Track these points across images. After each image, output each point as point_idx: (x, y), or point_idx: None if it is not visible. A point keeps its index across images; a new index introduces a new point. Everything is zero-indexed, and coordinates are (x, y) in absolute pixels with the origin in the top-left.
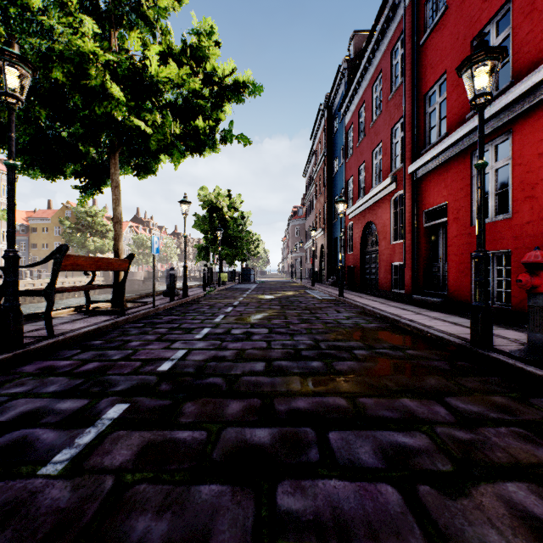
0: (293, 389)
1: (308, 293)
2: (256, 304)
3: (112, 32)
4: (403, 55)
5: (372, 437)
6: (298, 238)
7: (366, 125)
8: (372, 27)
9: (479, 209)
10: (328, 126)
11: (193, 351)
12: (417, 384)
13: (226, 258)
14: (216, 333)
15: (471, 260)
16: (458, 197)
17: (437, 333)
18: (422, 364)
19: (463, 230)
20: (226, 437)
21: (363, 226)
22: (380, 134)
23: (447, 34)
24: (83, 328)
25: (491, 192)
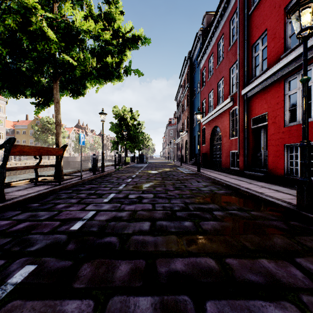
0: (171, 249)
1: (178, 170)
2: (146, 176)
3: (54, 4)
4: (238, 21)
5: (246, 309)
6: (172, 137)
7: (214, 67)
8: (218, 6)
9: (304, 111)
10: (190, 70)
11: (99, 212)
12: (267, 244)
13: (129, 148)
14: (118, 197)
15: (284, 149)
16: (275, 108)
17: (269, 198)
18: (265, 224)
19: (279, 129)
20: (111, 309)
21: (212, 129)
22: (222, 72)
23: (267, 5)
24: (29, 194)
25: (299, 104)
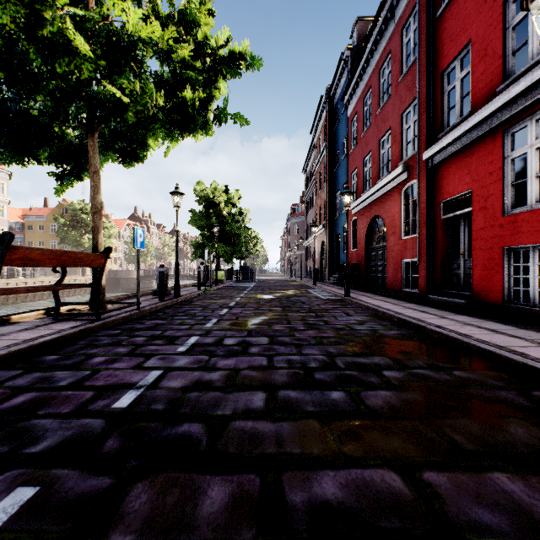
0: (310, 450)
1: (310, 293)
2: (254, 305)
3: None
4: (417, 30)
5: None
6: (297, 236)
7: (372, 112)
8: (381, 4)
9: None
10: (330, 119)
11: (170, 372)
12: (499, 438)
13: (224, 255)
14: (205, 343)
15: (503, 256)
16: (486, 183)
17: (484, 346)
18: (485, 395)
19: (493, 221)
20: None
21: (369, 221)
22: (388, 121)
23: None
24: (40, 338)
25: (531, 174)
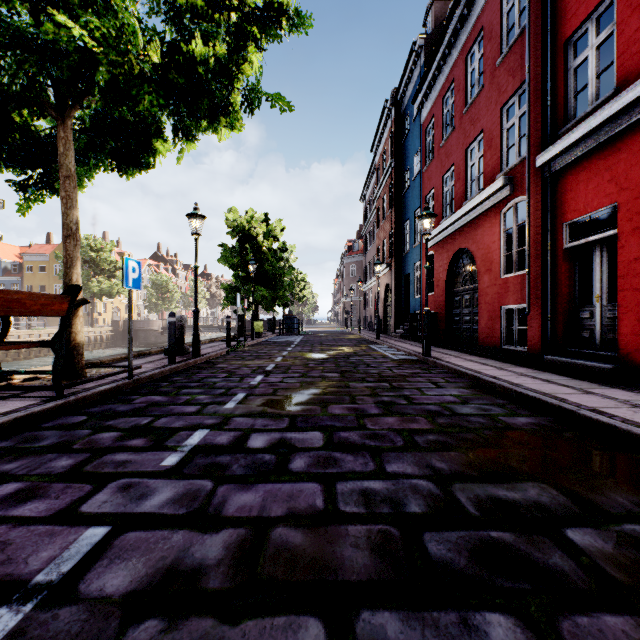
0: None
1: (374, 350)
2: (301, 368)
3: None
4: None
5: None
6: (353, 279)
7: (457, 113)
8: None
9: None
10: (396, 129)
11: (122, 535)
12: None
13: (263, 302)
14: (215, 445)
15: None
16: None
17: None
18: None
19: None
20: None
21: (451, 256)
22: (480, 120)
23: None
24: None
25: None
